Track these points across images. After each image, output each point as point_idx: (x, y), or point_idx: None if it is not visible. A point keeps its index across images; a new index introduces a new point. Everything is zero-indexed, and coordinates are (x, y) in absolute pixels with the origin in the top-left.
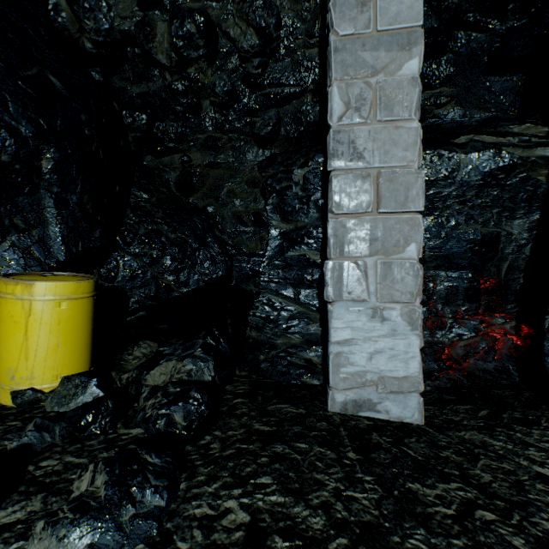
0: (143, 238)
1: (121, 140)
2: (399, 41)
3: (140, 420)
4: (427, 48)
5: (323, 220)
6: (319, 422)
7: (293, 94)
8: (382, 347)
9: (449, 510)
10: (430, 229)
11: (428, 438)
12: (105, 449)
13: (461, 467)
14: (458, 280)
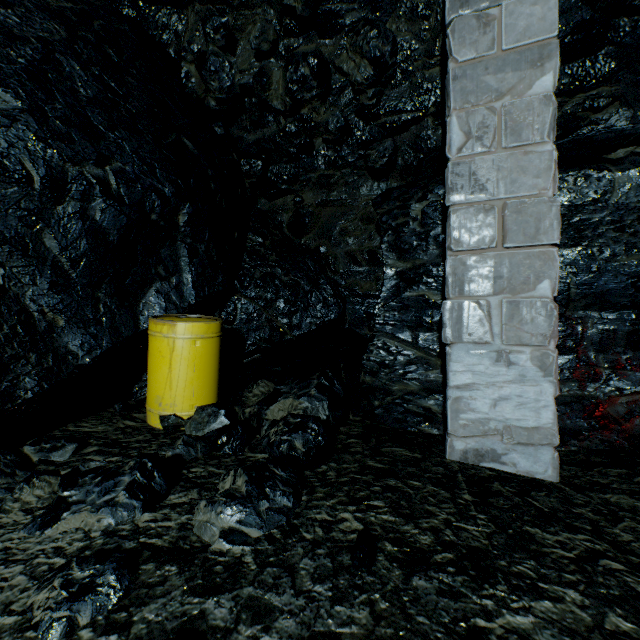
0: (258, 282)
1: (239, 188)
2: (528, 58)
3: (265, 445)
4: (577, 45)
5: (444, 256)
6: (435, 466)
7: (411, 120)
8: (507, 394)
9: (568, 553)
10: (576, 262)
11: (561, 495)
12: (237, 466)
13: (595, 524)
14: (617, 323)
